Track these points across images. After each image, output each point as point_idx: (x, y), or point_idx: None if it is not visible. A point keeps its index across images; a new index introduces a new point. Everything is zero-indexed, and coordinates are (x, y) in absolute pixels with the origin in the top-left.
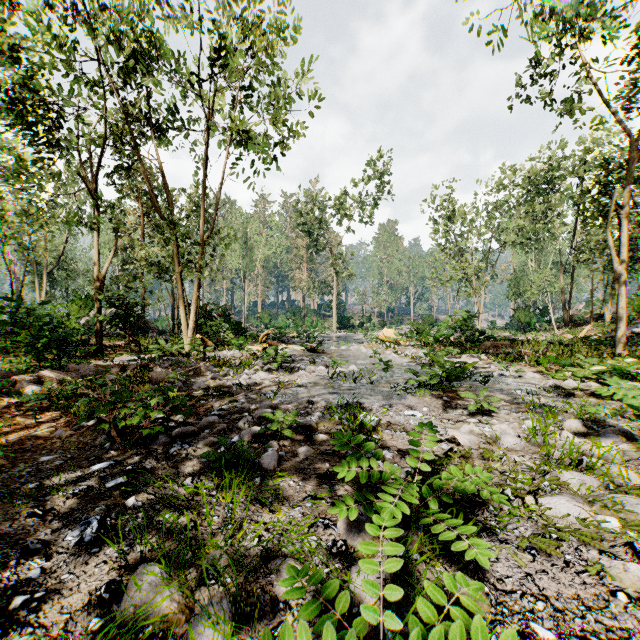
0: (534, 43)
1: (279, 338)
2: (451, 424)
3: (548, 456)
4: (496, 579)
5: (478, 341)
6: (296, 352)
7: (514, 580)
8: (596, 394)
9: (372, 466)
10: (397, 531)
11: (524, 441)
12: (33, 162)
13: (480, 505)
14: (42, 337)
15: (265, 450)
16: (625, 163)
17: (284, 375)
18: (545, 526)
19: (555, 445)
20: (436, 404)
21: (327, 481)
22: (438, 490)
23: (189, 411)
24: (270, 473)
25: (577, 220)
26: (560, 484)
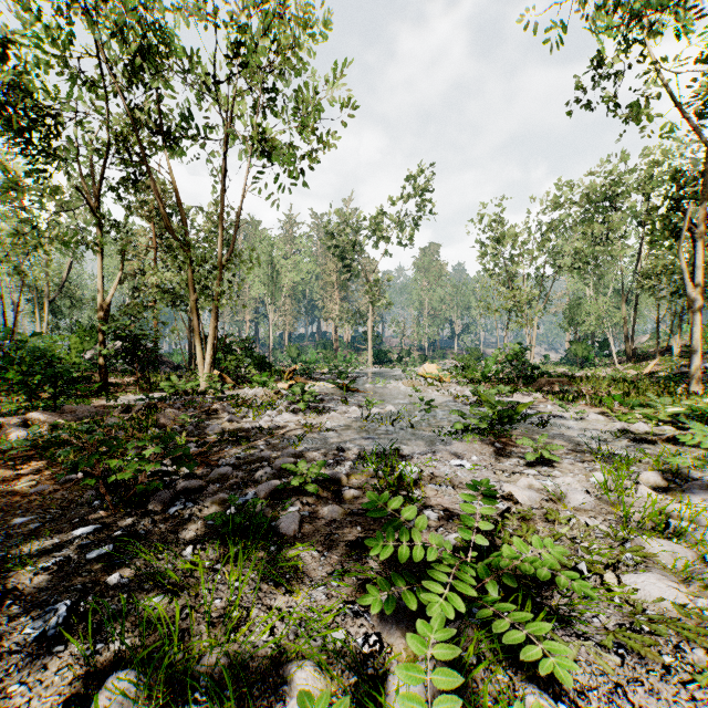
0: (598, 37)
1: (308, 374)
2: (506, 476)
3: (626, 518)
4: (576, 692)
5: (531, 378)
6: (326, 390)
7: (600, 693)
8: (672, 440)
9: (414, 540)
10: (451, 649)
11: (594, 498)
12: (28, 175)
13: (548, 583)
14: (34, 373)
15: (285, 510)
16: (700, 175)
17: (312, 417)
18: (634, 615)
19: (632, 504)
20: (487, 452)
21: (358, 551)
22: (498, 569)
23: (193, 463)
24: (289, 540)
25: (641, 242)
26: (646, 556)
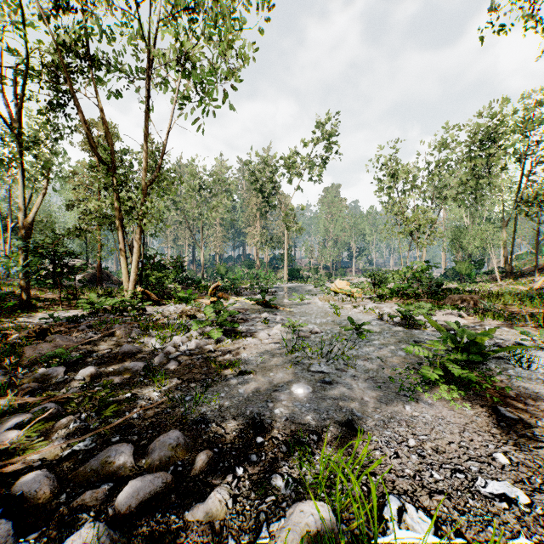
0: None
1: (231, 290)
2: None
3: None
4: None
5: (437, 293)
6: (247, 306)
7: None
8: None
9: None
10: None
11: None
12: None
13: None
14: None
15: None
16: None
17: (226, 345)
18: None
19: None
20: (501, 431)
21: None
22: None
23: None
24: None
25: (521, 175)
26: None
